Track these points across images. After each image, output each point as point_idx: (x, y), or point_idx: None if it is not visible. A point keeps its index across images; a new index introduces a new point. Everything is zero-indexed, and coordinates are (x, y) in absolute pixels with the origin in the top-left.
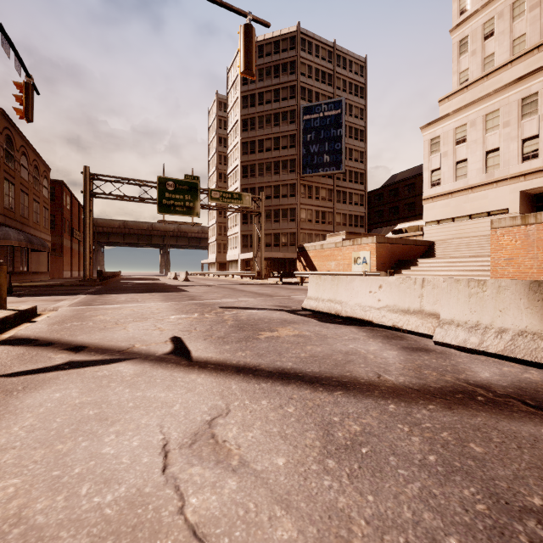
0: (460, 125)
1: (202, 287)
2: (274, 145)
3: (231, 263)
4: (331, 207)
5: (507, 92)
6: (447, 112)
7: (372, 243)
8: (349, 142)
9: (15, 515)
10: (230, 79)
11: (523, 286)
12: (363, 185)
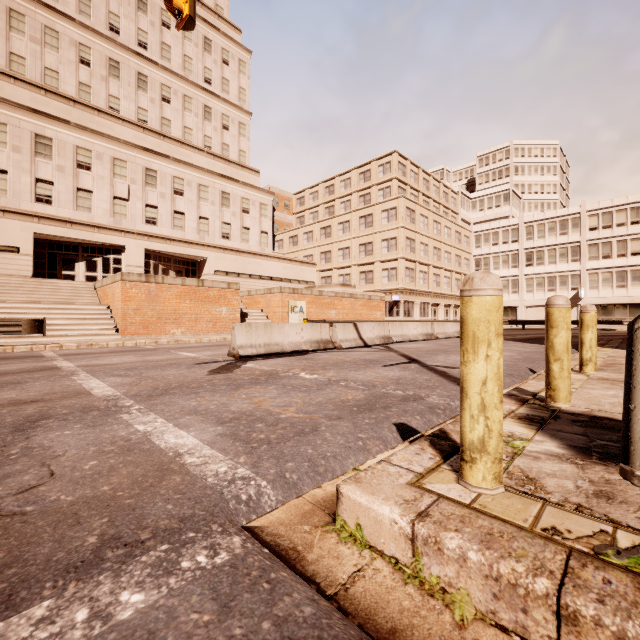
0: None
1: None
2: None
3: None
4: None
5: (20, 113)
6: None
7: None
8: None
9: None
10: None
11: (351, 324)
12: None
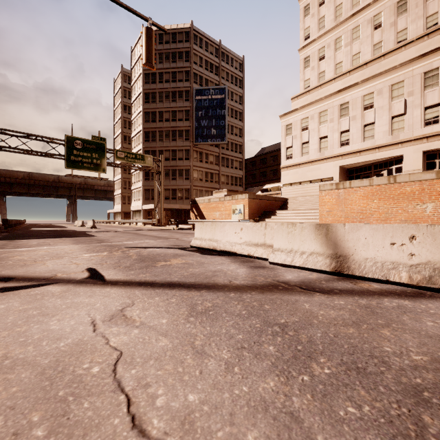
0: (304, 118)
1: (109, 232)
2: (172, 117)
3: (134, 213)
4: (217, 170)
5: (332, 98)
6: (297, 107)
7: (246, 198)
8: (231, 121)
9: (3, 356)
10: (134, 57)
11: (313, 227)
12: (241, 154)
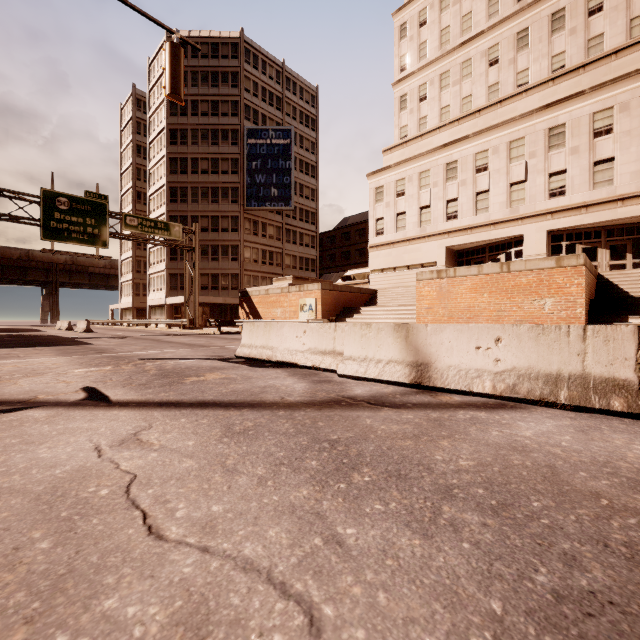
0: (400, 179)
1: (113, 339)
2: (212, 167)
3: (154, 309)
4: (280, 247)
5: (436, 155)
6: (390, 163)
7: (318, 289)
8: (299, 177)
9: None
10: (153, 73)
11: (391, 328)
12: (315, 225)
